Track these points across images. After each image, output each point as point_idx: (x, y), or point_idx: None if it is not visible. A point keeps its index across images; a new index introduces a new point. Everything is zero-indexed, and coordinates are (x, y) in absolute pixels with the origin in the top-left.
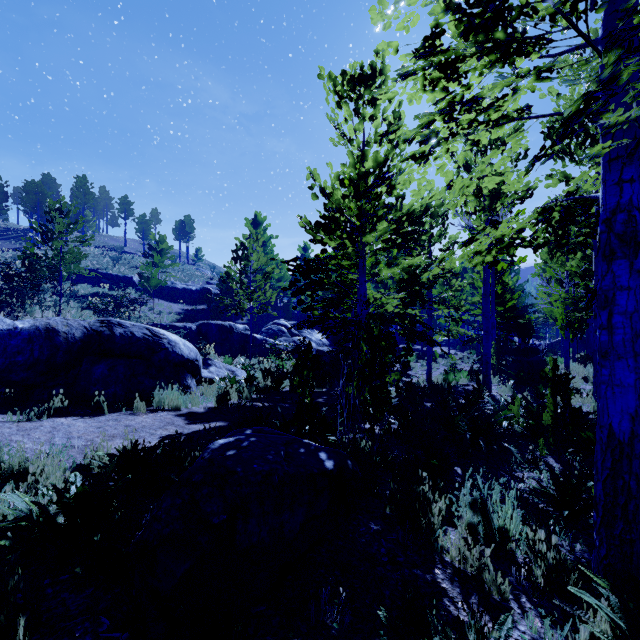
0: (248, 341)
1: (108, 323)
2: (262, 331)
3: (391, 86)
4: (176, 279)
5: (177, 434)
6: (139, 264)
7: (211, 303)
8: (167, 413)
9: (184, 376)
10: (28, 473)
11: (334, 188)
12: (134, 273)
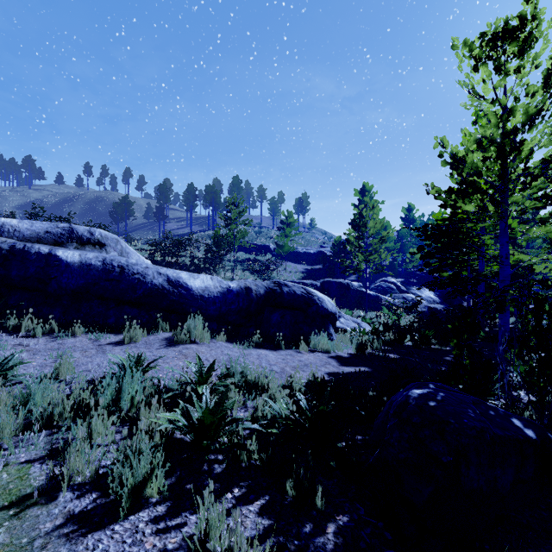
0: (362, 297)
1: (278, 284)
2: (371, 288)
3: (545, 28)
4: (298, 245)
5: (336, 373)
6: (272, 235)
7: (325, 263)
8: (322, 354)
9: (328, 326)
10: (260, 385)
11: (469, 152)
12: (269, 242)
